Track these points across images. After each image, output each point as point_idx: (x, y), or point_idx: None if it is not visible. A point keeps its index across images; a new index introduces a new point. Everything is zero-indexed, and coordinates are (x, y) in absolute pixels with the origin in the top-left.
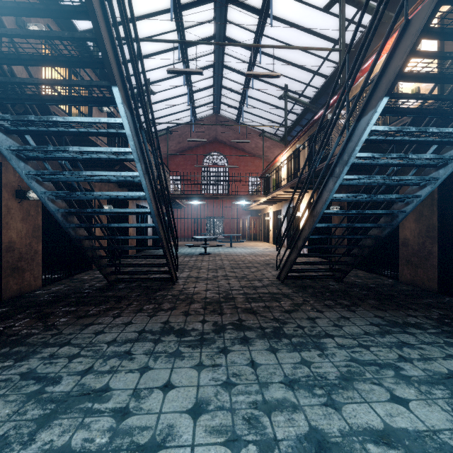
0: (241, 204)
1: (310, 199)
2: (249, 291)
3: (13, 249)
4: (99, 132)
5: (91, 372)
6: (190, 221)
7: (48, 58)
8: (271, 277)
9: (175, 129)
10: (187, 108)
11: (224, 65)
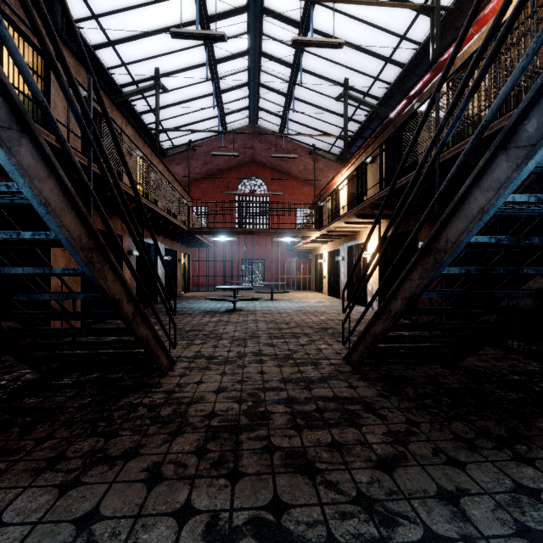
0: (285, 244)
1: (426, 217)
2: (297, 392)
3: None
4: None
5: None
6: (220, 264)
7: None
8: (333, 357)
9: (200, 145)
10: (215, 115)
11: (262, 52)
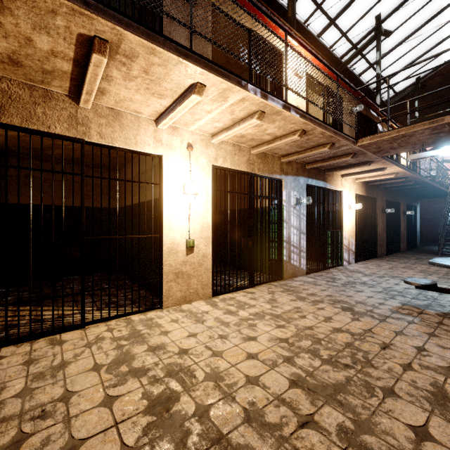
0: None
1: None
2: None
3: None
4: None
5: None
6: None
7: None
8: None
9: None
10: None
11: None
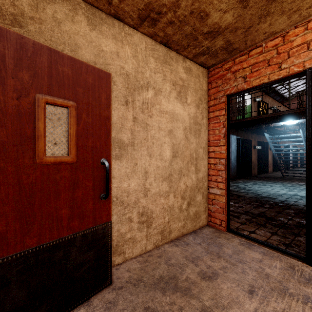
0: None
1: None
2: None
3: (253, 162)
4: (292, 135)
5: (293, 185)
6: None
7: (284, 126)
8: None
9: None
10: None
11: None
